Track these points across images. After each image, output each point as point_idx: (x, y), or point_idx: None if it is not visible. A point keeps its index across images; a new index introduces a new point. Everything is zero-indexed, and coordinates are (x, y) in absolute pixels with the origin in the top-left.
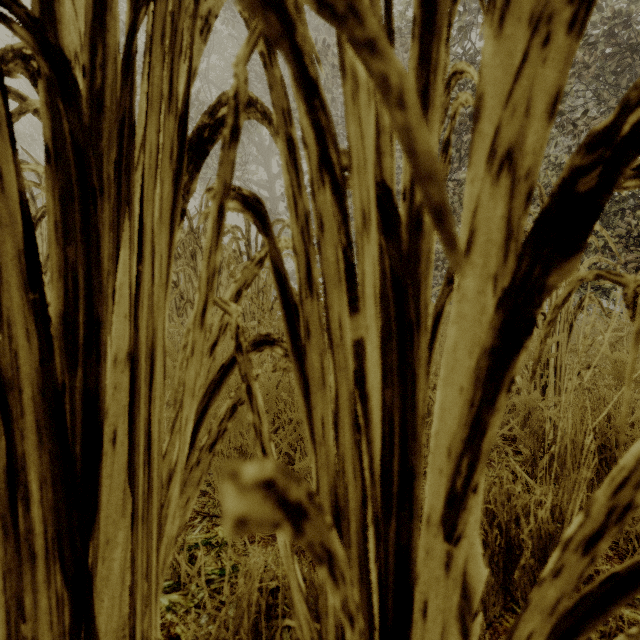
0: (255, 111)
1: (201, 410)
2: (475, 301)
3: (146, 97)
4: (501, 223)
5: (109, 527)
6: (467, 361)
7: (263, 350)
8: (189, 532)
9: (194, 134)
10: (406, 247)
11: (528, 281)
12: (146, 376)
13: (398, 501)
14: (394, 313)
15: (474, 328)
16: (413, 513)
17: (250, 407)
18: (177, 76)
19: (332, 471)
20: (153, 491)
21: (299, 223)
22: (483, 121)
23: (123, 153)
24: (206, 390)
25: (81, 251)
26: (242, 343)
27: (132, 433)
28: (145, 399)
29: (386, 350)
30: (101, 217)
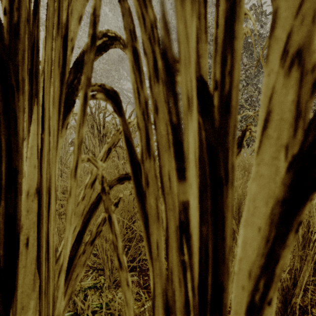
0: (119, 44)
1: (85, 220)
2: (270, 165)
3: (45, 28)
4: (292, 106)
5: (24, 299)
6: (264, 209)
7: (124, 182)
8: (85, 279)
9: (81, 55)
10: (217, 124)
11: (313, 150)
12: (46, 205)
13: (211, 306)
14: (208, 172)
15: (269, 185)
16: (222, 315)
17: (110, 229)
18: (61, 11)
19: (164, 279)
20: (50, 279)
21: (141, 107)
22: (278, 29)
23: (34, 65)
24: (88, 208)
25: (3, 126)
26: (105, 186)
27: (39, 239)
28: (45, 219)
29: (202, 198)
30: (18, 104)
